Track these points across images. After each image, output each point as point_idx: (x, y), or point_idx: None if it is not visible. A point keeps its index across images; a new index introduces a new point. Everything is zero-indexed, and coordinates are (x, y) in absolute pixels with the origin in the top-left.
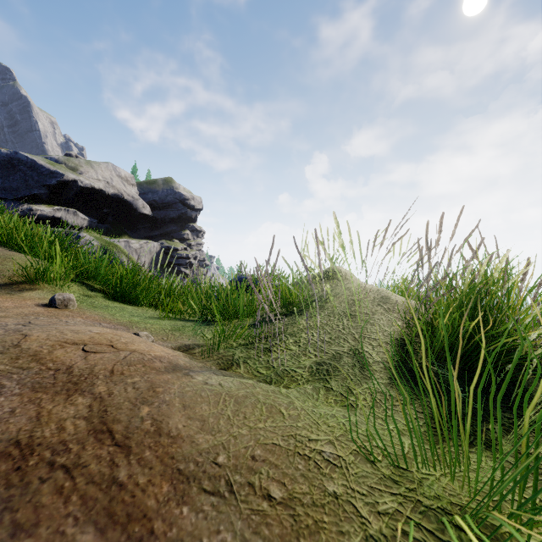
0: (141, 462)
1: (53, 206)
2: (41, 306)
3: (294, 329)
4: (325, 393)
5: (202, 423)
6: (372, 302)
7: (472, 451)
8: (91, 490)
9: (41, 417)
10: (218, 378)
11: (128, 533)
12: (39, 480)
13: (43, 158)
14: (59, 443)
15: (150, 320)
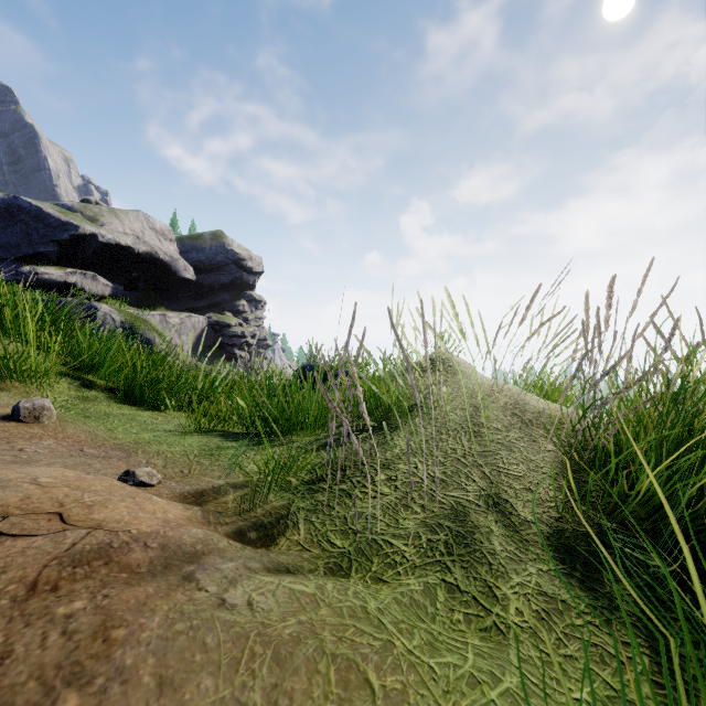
0: None
1: (65, 268)
2: None
3: (386, 455)
4: (447, 597)
5: None
6: (503, 410)
7: None
8: None
9: None
10: (248, 585)
11: None
12: None
13: (52, 205)
14: None
15: (169, 437)
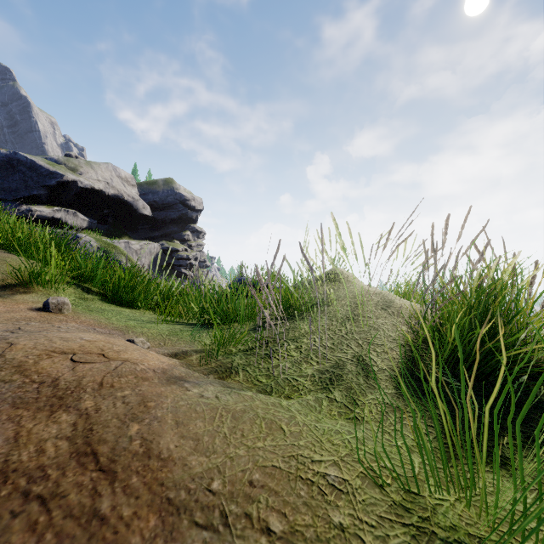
0: (126, 491)
1: (53, 206)
2: (34, 311)
3: (295, 334)
4: (328, 404)
5: (196, 442)
6: (375, 306)
7: (486, 470)
8: (68, 526)
9: (20, 438)
10: (214, 390)
11: None
12: (10, 514)
13: (43, 159)
14: (37, 468)
15: (147, 324)
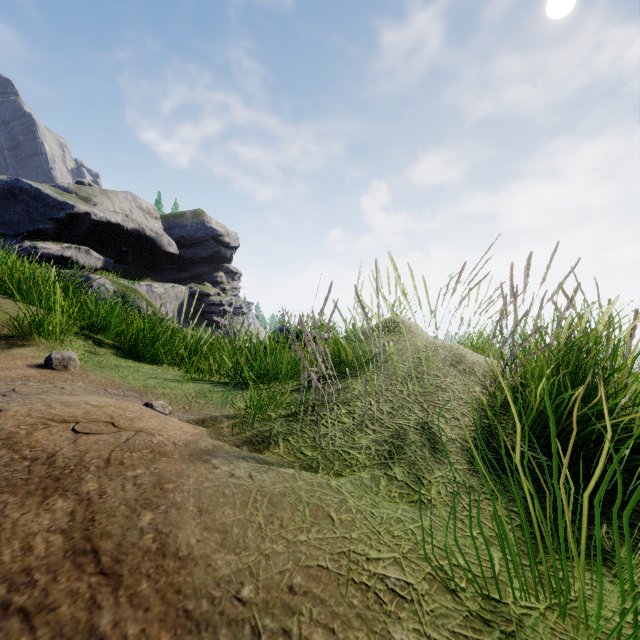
0: (133, 600)
1: (62, 243)
2: (34, 368)
3: (347, 396)
4: (387, 483)
5: (224, 535)
6: (443, 362)
7: None
8: None
9: (2, 532)
10: (248, 467)
11: None
12: None
13: (50, 187)
14: (21, 572)
15: (170, 383)
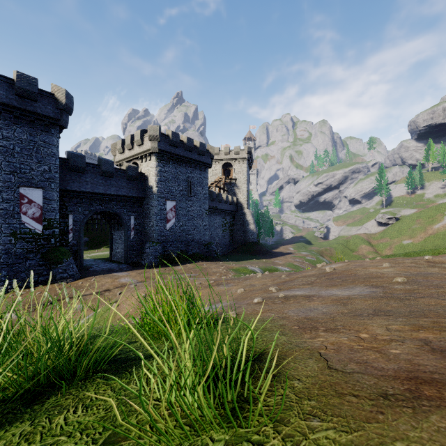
0: None
1: None
2: None
3: None
4: None
5: None
6: None
7: None
8: None
9: None
10: None
11: (420, 379)
12: None
13: None
14: None
15: None
